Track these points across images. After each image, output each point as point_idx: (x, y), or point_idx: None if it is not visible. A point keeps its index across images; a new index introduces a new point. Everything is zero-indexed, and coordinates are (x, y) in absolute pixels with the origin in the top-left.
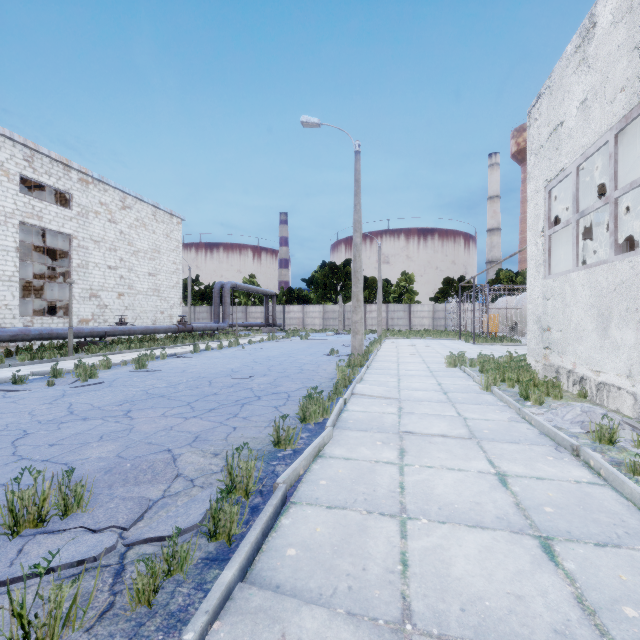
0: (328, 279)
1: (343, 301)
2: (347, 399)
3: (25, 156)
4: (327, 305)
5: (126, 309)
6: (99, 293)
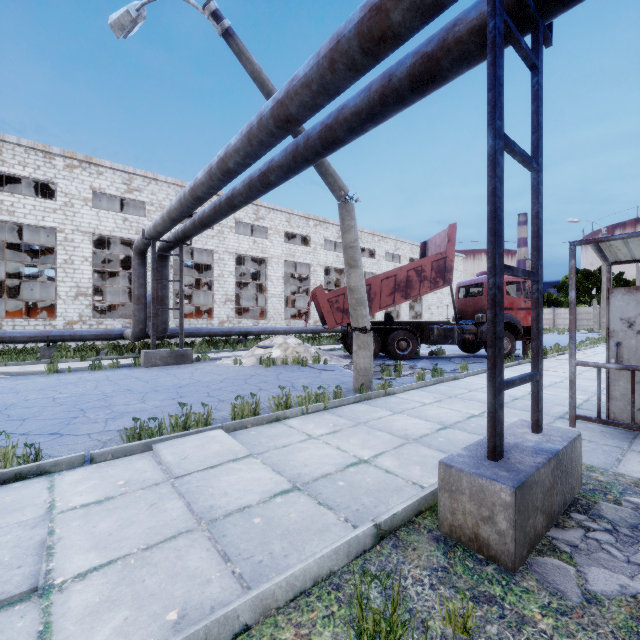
0: (581, 284)
1: (598, 303)
2: (594, 346)
3: (410, 248)
4: (580, 307)
5: (439, 315)
6: (430, 307)
